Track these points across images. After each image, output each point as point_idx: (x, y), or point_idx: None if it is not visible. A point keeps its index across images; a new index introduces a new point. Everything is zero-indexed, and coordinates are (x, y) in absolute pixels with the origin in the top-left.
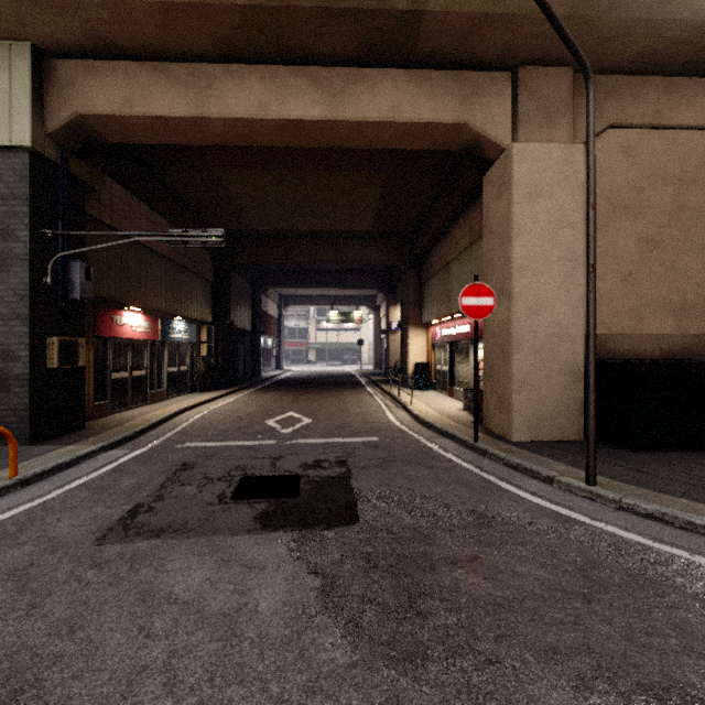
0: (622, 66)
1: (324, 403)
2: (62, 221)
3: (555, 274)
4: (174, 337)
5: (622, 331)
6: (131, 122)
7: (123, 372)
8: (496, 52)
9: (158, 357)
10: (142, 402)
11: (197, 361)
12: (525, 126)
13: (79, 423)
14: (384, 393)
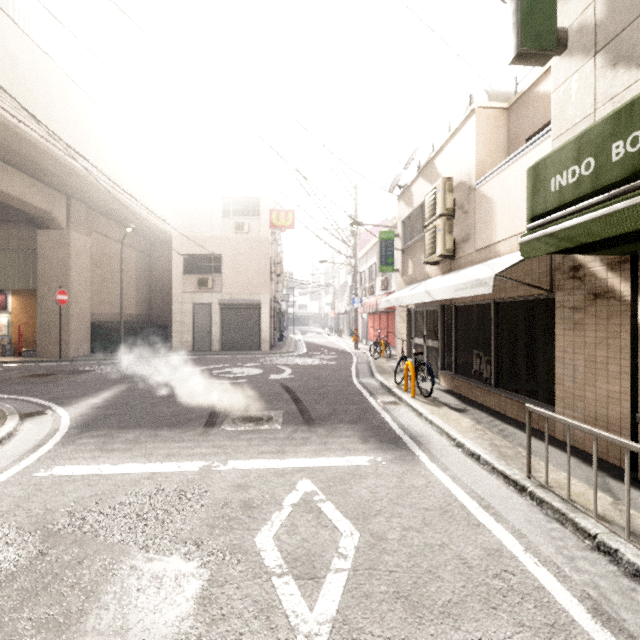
0: (100, 212)
1: None
2: None
3: (83, 288)
4: None
5: (97, 311)
6: None
7: None
8: (69, 192)
9: None
10: None
11: None
12: (73, 224)
13: None
14: None
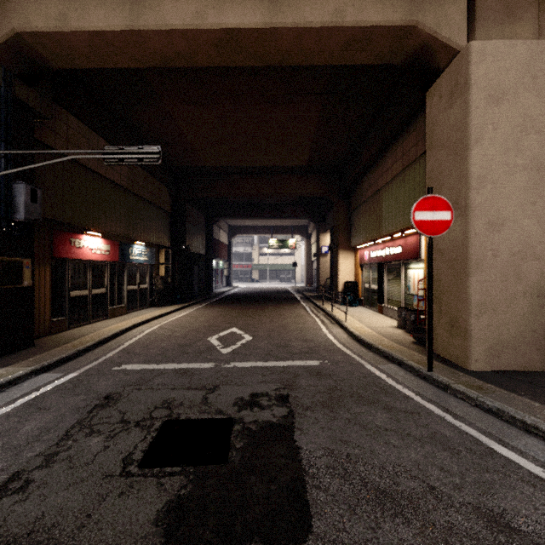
0: None
1: (264, 318)
2: (4, 143)
3: (520, 185)
4: (134, 259)
5: None
6: (69, 41)
7: (83, 290)
8: None
9: (118, 276)
10: (102, 317)
11: (156, 280)
12: (484, 23)
13: (28, 341)
14: (318, 309)
